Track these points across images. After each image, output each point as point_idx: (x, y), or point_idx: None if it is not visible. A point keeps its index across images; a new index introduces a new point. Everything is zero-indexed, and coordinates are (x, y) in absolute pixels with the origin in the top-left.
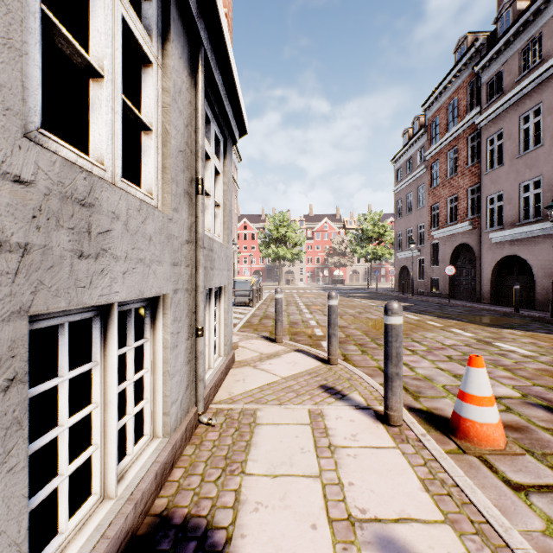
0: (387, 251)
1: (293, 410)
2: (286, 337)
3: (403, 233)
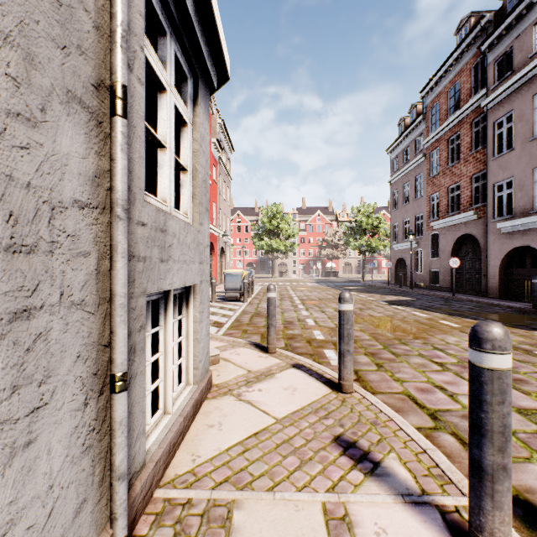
0: (381, 243)
1: (296, 508)
2: (280, 342)
3: (400, 224)
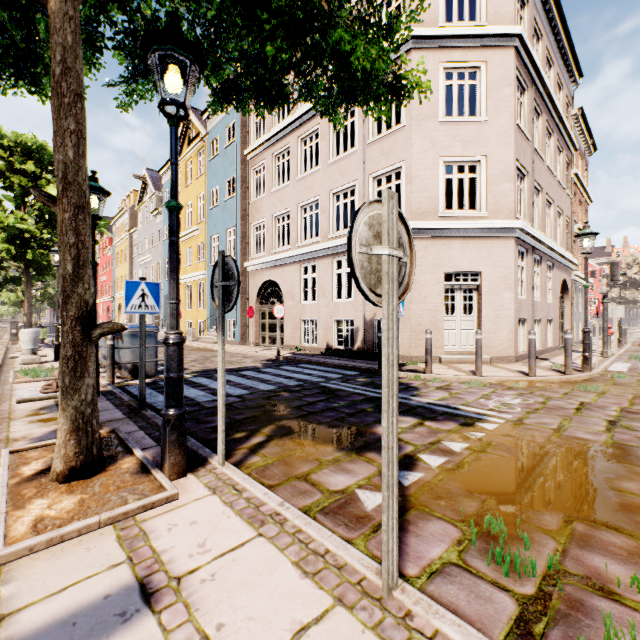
0: None
1: None
2: None
3: None
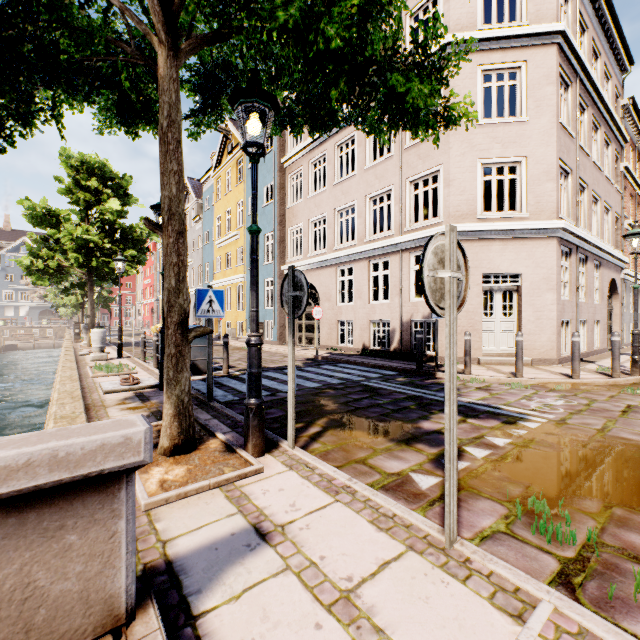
0: None
1: None
2: None
3: None
